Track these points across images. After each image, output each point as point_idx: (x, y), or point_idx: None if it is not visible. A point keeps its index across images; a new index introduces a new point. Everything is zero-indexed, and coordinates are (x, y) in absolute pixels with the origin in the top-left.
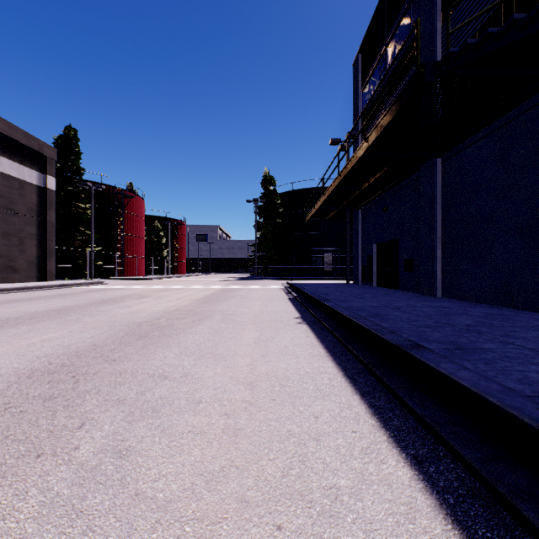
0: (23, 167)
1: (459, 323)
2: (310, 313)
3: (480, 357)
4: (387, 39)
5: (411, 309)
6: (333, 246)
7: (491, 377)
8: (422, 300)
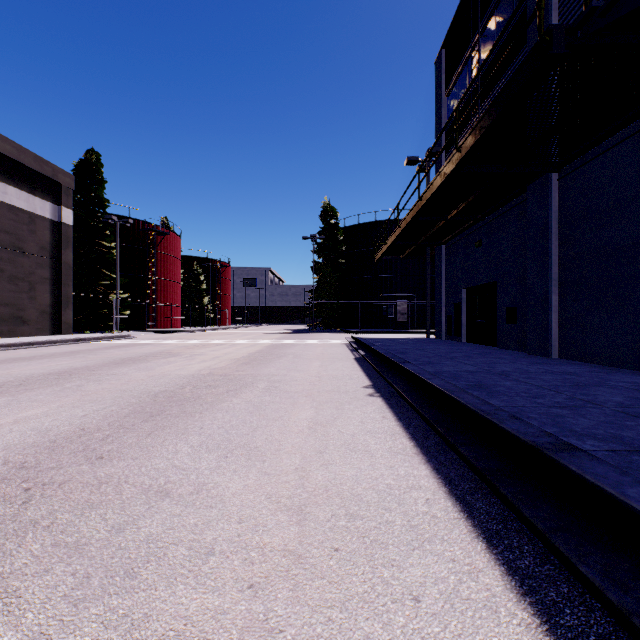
0: (33, 197)
1: (606, 401)
2: (384, 380)
3: None
4: (481, 25)
5: (525, 376)
6: (408, 291)
7: None
8: (534, 362)
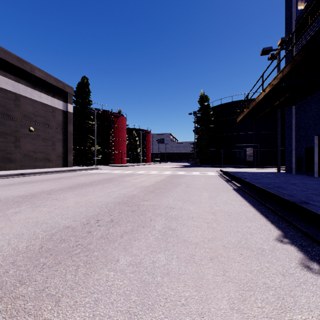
0: (54, 99)
1: None
2: (290, 225)
3: None
4: None
5: None
6: (254, 142)
7: None
8: None
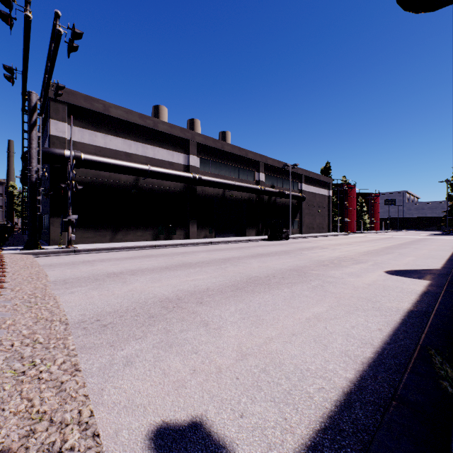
0: (324, 190)
1: None
2: None
3: None
4: None
5: None
6: None
7: None
8: None
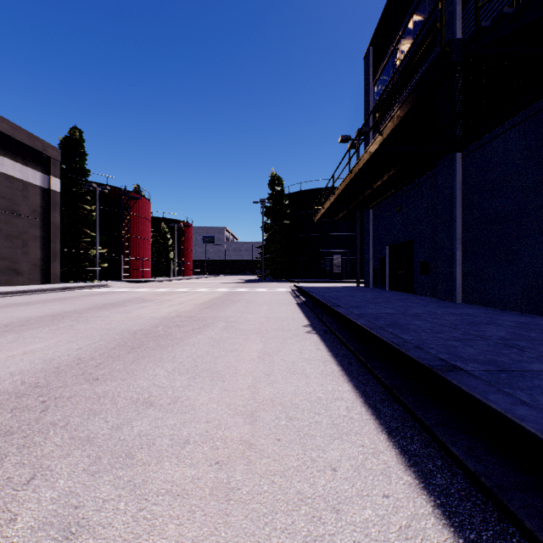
0: (26, 168)
1: (492, 336)
2: (320, 320)
3: (534, 384)
4: (401, 29)
5: (432, 317)
6: (342, 248)
7: None
8: (441, 306)
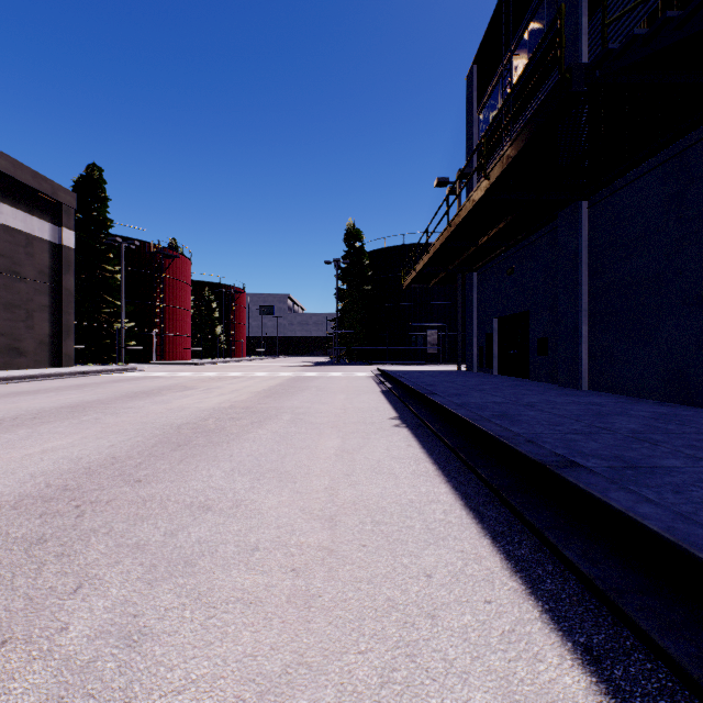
0: (31, 217)
1: (621, 428)
2: (411, 412)
3: (664, 481)
4: (513, 43)
5: (550, 407)
6: (439, 321)
7: (689, 515)
8: (562, 393)
